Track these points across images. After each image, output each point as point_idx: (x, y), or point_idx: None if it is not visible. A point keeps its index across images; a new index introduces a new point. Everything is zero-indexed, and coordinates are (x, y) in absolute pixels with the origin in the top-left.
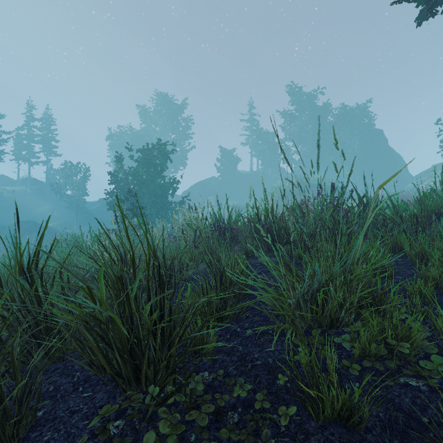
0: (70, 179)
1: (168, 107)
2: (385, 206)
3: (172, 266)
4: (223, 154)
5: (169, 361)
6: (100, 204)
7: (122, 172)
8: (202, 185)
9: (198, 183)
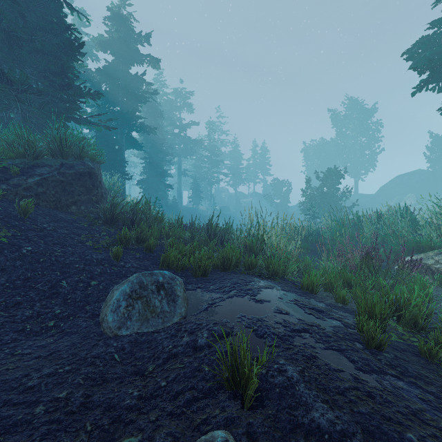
0: (278, 192)
1: (358, 111)
2: (410, 215)
3: (312, 233)
4: (430, 142)
5: (304, 241)
6: (298, 208)
7: (310, 189)
8: (400, 181)
9: (394, 181)
